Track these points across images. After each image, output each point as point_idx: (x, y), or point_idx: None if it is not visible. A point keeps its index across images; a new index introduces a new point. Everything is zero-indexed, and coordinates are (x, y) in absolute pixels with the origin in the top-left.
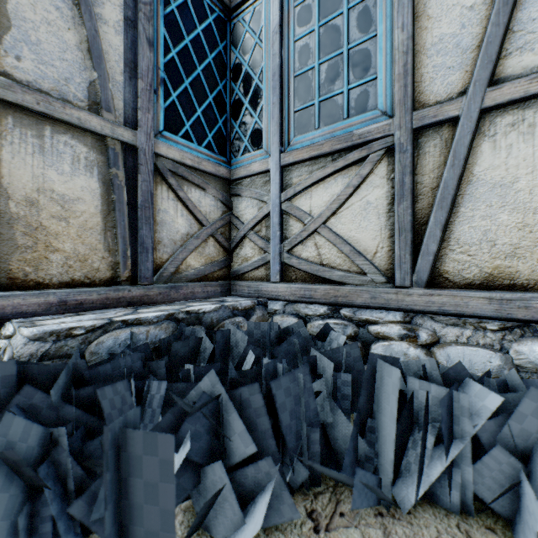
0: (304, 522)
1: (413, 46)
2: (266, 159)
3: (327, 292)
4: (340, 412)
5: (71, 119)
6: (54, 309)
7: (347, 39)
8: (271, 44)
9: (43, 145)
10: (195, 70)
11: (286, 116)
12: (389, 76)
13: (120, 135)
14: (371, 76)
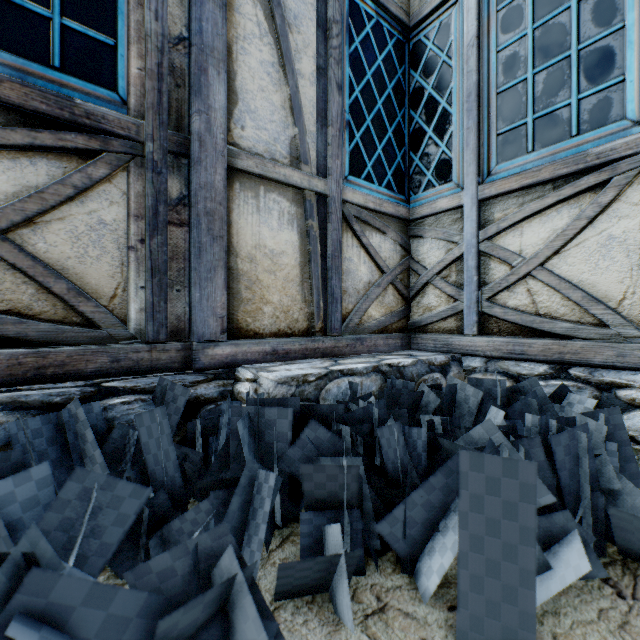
0: (601, 586)
1: None
2: (458, 193)
3: (547, 348)
4: (624, 480)
5: (278, 177)
6: (268, 358)
7: (576, 38)
8: (465, 60)
9: (258, 204)
10: (375, 105)
11: (484, 141)
12: None
13: (315, 186)
14: (616, 79)
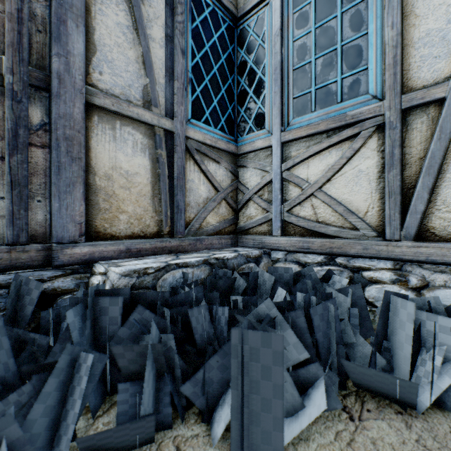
0: (340, 413)
1: (401, 41)
2: (269, 137)
3: (323, 244)
4: (358, 335)
5: (132, 115)
6: (123, 255)
7: (340, 38)
8: (273, 44)
9: (115, 134)
10: (212, 69)
11: (285, 102)
12: (379, 66)
13: (163, 124)
14: (363, 67)
